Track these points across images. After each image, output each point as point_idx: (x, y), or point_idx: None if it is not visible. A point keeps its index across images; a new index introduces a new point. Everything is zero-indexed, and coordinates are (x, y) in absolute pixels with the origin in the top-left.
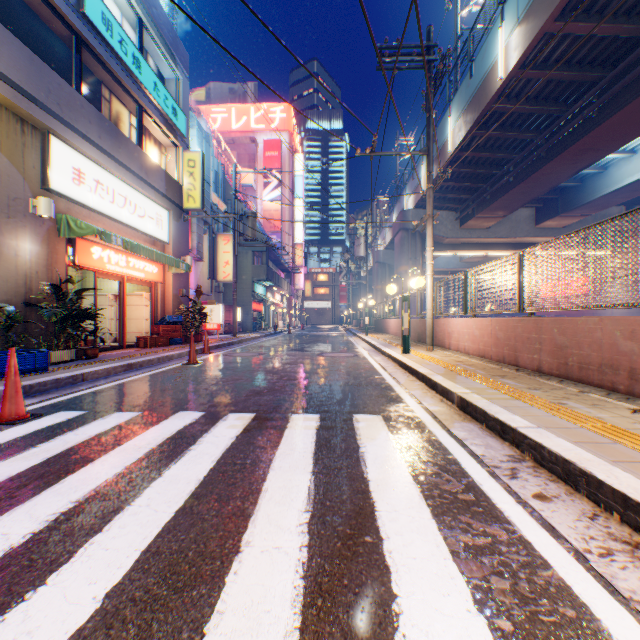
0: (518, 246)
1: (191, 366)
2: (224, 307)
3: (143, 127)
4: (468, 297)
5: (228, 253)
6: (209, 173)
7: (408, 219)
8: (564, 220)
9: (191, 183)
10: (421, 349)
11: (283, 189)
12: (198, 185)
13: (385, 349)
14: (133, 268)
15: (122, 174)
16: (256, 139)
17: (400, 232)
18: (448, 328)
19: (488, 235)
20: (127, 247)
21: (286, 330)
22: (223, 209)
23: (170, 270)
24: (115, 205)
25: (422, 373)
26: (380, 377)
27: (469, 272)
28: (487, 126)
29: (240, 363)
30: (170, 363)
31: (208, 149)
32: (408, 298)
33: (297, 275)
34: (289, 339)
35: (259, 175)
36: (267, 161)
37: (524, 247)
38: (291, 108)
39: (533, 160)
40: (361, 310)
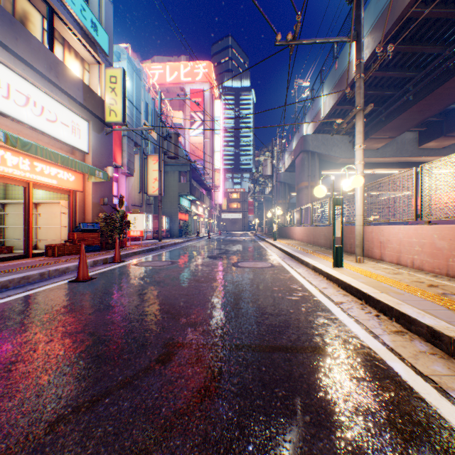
0: (401, 165)
1: (75, 285)
2: (154, 217)
3: (53, 30)
4: (423, 198)
5: (156, 171)
6: (139, 102)
7: (308, 142)
8: (446, 140)
9: (113, 98)
10: (346, 259)
11: (205, 127)
12: (119, 100)
13: (306, 259)
14: (40, 173)
15: (20, 68)
16: (184, 88)
17: (301, 154)
18: (380, 236)
19: (377, 155)
20: (13, 143)
21: (207, 235)
22: (153, 135)
23: (89, 179)
24: (10, 101)
25: (432, 327)
26: (333, 318)
27: (425, 166)
28: (396, 40)
29: (140, 279)
30: (56, 279)
31: (138, 81)
32: (340, 201)
33: (216, 193)
34: (207, 244)
35: (187, 116)
36: (193, 105)
37: (406, 166)
38: (211, 65)
39: (438, 75)
40: (266, 220)
